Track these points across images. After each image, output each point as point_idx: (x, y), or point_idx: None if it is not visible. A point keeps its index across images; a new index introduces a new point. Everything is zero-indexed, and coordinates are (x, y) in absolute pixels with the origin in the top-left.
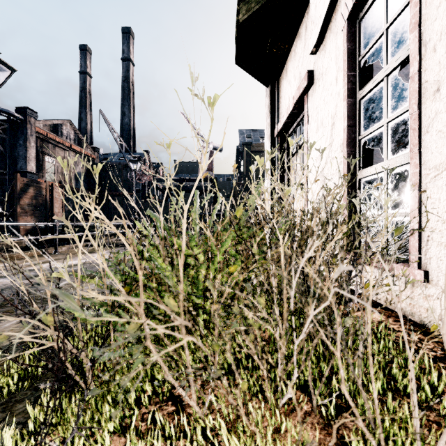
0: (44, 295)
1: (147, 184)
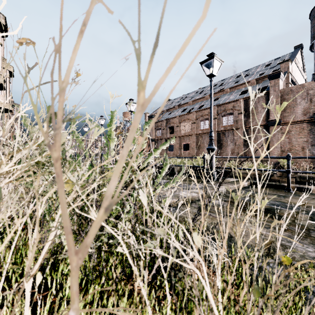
0: None
1: None
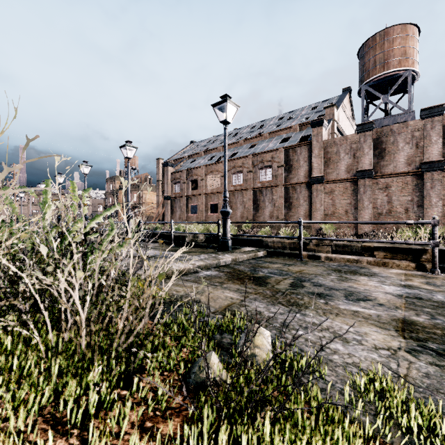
0: (304, 301)
1: None
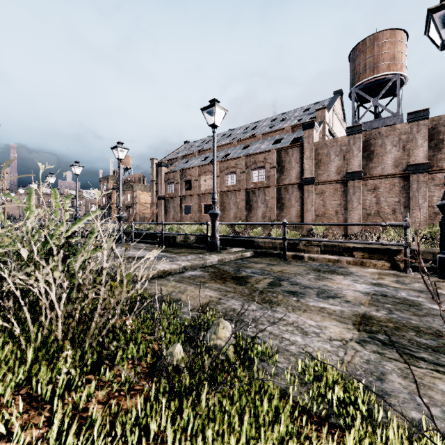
0: (278, 299)
1: None
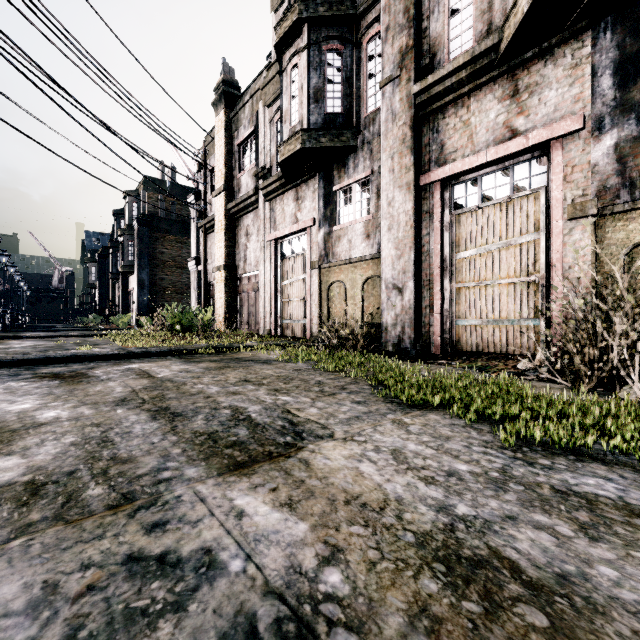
0: None
1: (6, 291)
